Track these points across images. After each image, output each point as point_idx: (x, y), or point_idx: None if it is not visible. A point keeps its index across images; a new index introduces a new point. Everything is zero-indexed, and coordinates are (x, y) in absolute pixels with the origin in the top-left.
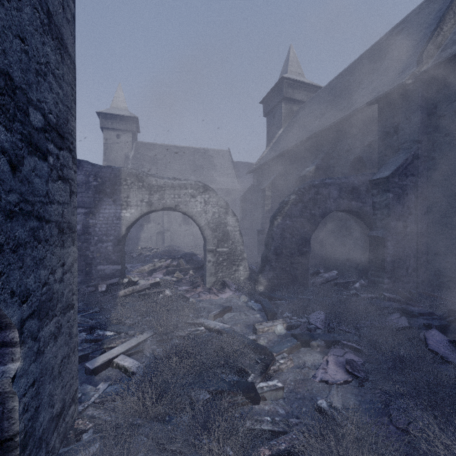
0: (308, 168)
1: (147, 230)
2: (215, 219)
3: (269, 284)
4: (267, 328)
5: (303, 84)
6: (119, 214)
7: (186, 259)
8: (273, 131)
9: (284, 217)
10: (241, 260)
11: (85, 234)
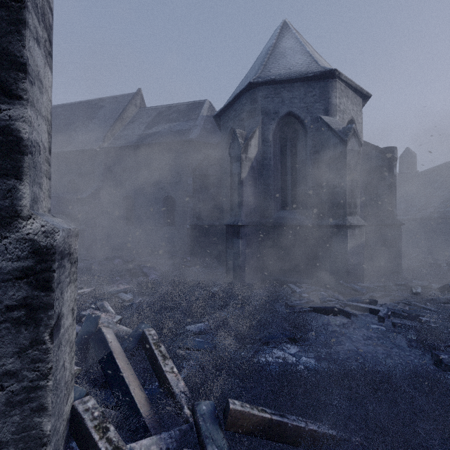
0: None
1: None
2: None
3: None
4: None
5: None
6: None
7: None
8: None
9: None
10: None
11: None
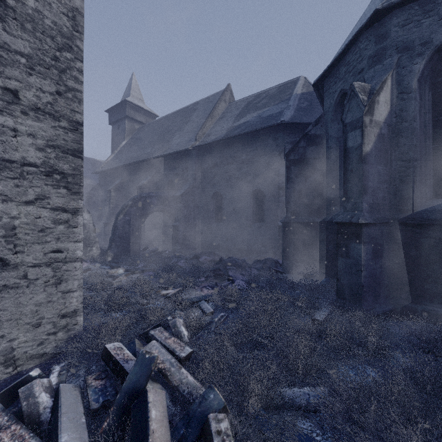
0: (143, 181)
1: None
2: None
3: (115, 256)
4: (114, 271)
5: (143, 109)
6: None
7: None
8: (118, 140)
9: (125, 215)
10: (94, 243)
11: None
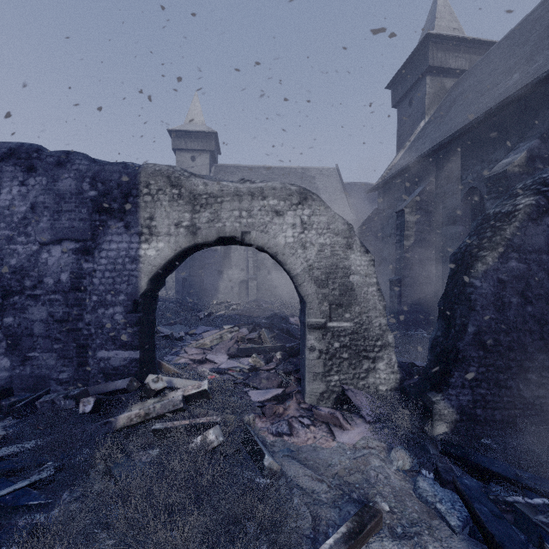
0: (505, 159)
1: (228, 278)
2: (324, 259)
3: (463, 420)
4: None
5: (464, 42)
6: (135, 251)
7: (271, 329)
8: (410, 125)
9: (504, 252)
10: (380, 348)
11: (77, 291)
